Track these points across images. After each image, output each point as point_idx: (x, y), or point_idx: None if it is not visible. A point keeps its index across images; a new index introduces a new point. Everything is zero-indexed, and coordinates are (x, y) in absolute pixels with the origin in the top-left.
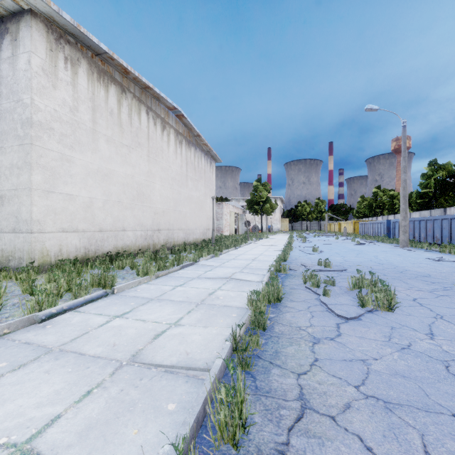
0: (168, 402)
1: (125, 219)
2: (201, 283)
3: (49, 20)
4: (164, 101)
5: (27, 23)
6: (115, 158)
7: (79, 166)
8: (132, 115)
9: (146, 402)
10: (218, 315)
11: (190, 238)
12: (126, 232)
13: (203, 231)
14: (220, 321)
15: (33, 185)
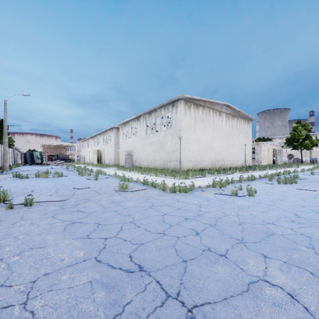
0: None
1: (204, 156)
2: (231, 177)
3: (184, 98)
4: (220, 103)
5: (180, 102)
6: (201, 134)
7: (191, 140)
8: (207, 115)
9: None
10: None
11: (234, 165)
12: (205, 161)
13: (242, 161)
14: None
15: (181, 148)
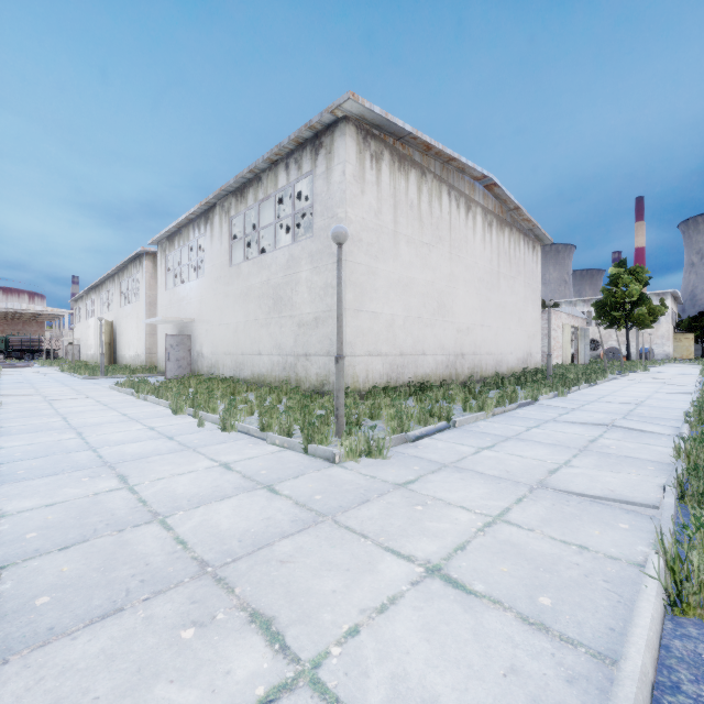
0: (616, 522)
1: (425, 340)
2: (565, 427)
3: (359, 120)
4: (470, 171)
5: (341, 131)
6: (415, 263)
7: (382, 278)
8: (432, 202)
9: (590, 517)
10: (623, 464)
11: (503, 367)
12: (426, 356)
13: (522, 357)
14: (632, 471)
15: (346, 304)
